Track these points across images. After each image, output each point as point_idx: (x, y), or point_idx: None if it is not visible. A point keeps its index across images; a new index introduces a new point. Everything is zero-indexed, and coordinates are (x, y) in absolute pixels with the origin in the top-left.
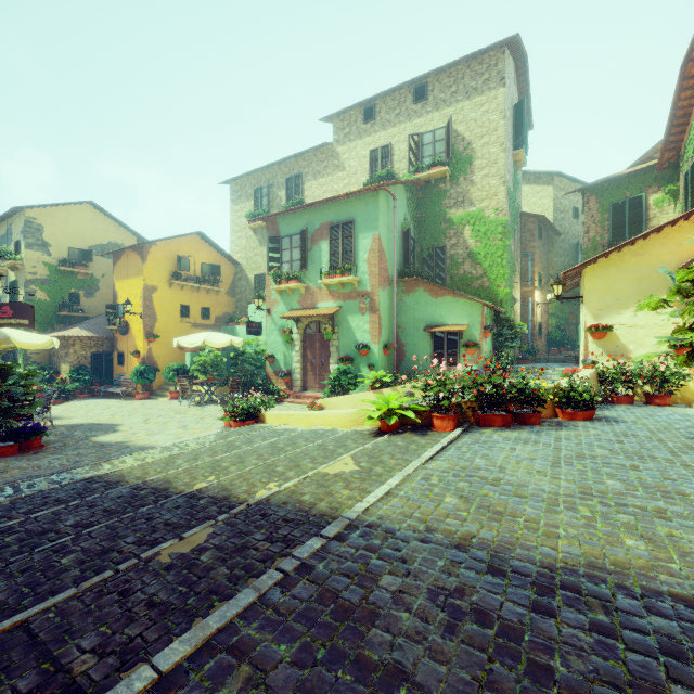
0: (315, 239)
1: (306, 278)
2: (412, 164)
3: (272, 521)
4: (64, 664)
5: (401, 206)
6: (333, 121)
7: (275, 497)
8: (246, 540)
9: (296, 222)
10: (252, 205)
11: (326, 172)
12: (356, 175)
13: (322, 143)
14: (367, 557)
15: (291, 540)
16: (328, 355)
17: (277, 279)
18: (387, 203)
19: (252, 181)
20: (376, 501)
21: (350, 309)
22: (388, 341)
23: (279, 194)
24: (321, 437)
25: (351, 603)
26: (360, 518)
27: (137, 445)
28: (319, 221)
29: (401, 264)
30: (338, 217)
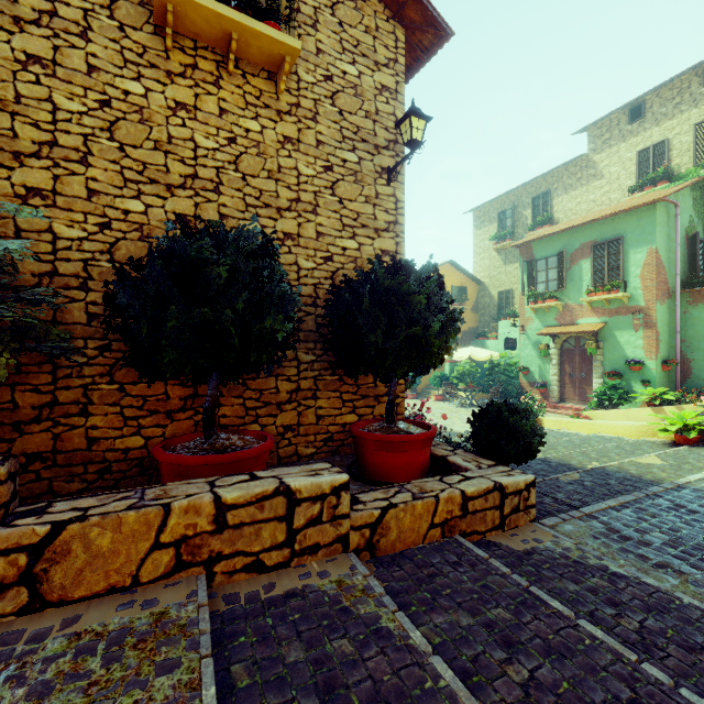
0: (574, 258)
1: (563, 296)
2: (700, 155)
3: (616, 477)
4: (557, 499)
5: (685, 209)
6: (588, 131)
7: (608, 468)
8: (606, 482)
9: (552, 245)
10: (495, 228)
11: (580, 184)
12: (618, 180)
13: (575, 157)
14: (699, 500)
15: (636, 487)
16: (589, 369)
17: (531, 298)
18: (666, 212)
19: (495, 206)
20: (695, 480)
21: (618, 325)
22: (667, 356)
23: (524, 214)
24: (610, 441)
25: (697, 510)
26: (685, 485)
27: (447, 431)
28: (579, 241)
29: (685, 272)
30: (603, 235)
